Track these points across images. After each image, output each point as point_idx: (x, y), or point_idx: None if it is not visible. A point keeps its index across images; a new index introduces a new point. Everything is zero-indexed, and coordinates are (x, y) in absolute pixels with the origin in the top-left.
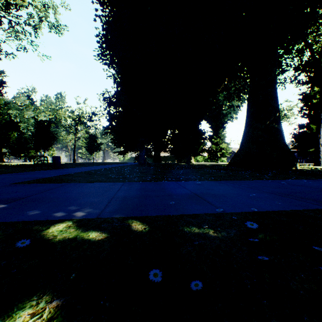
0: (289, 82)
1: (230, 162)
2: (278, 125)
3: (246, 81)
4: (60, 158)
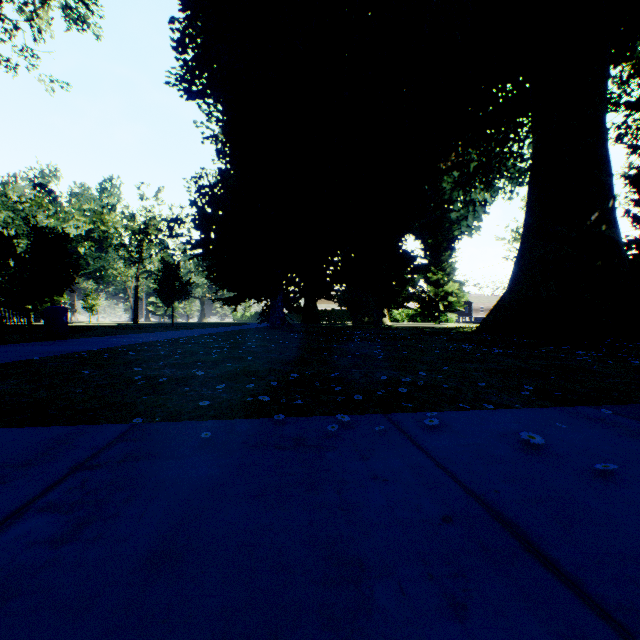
0: (616, 137)
1: (484, 322)
2: (612, 230)
3: (503, 147)
4: (66, 313)
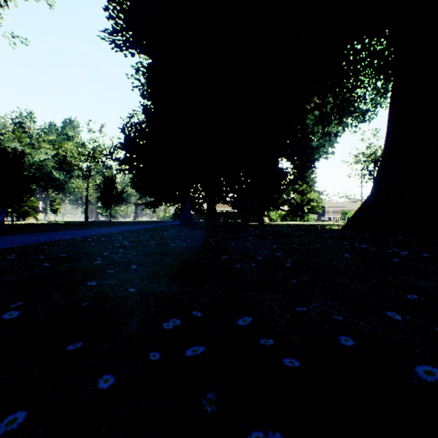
0: None
1: (350, 221)
2: None
3: (353, 92)
4: (2, 214)
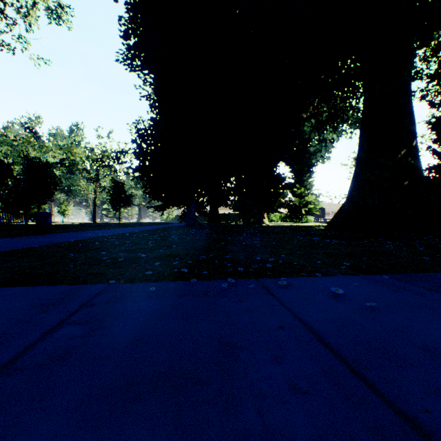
0: (420, 97)
1: (330, 222)
2: (415, 161)
3: (345, 103)
4: (50, 216)
